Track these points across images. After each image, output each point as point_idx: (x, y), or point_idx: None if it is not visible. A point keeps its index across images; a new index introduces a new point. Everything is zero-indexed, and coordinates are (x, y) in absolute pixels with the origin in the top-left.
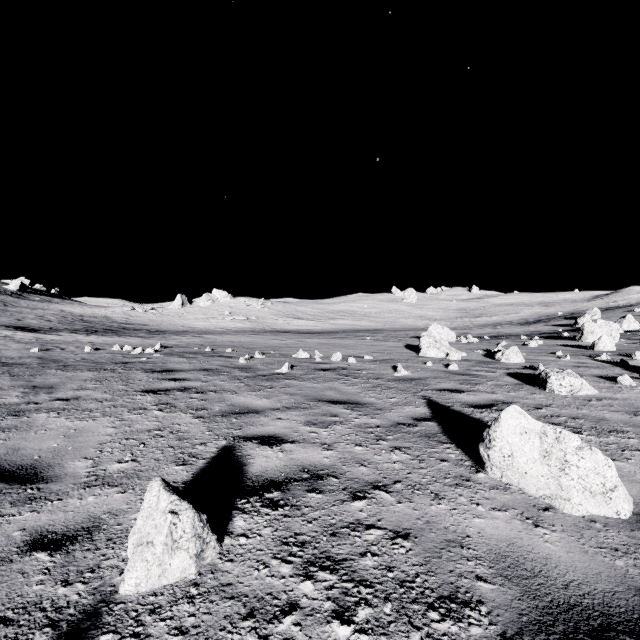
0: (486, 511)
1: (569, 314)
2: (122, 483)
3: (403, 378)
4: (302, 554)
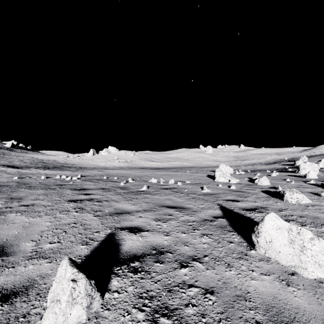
0: (258, 275)
1: (291, 159)
2: (50, 256)
3: (206, 193)
4: (151, 305)
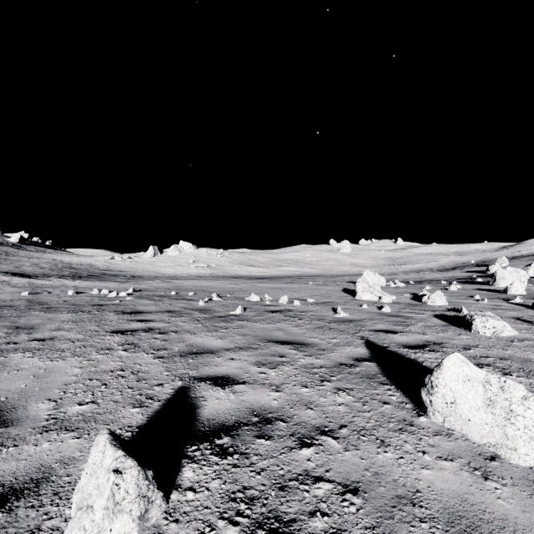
0: (433, 461)
1: (481, 262)
2: (79, 427)
3: (342, 319)
4: (250, 513)
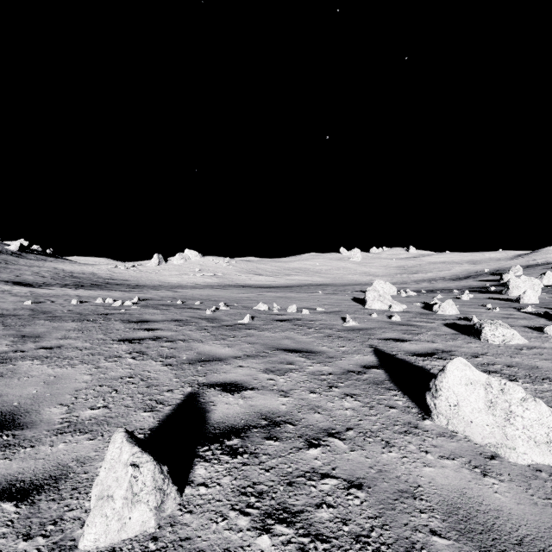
0: (435, 459)
1: (495, 271)
2: (92, 430)
3: (351, 328)
4: (259, 505)
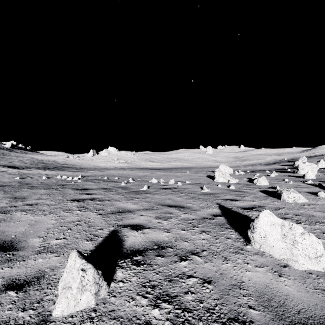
0: (252, 267)
1: (290, 159)
2: (57, 251)
3: (206, 193)
4: (153, 292)
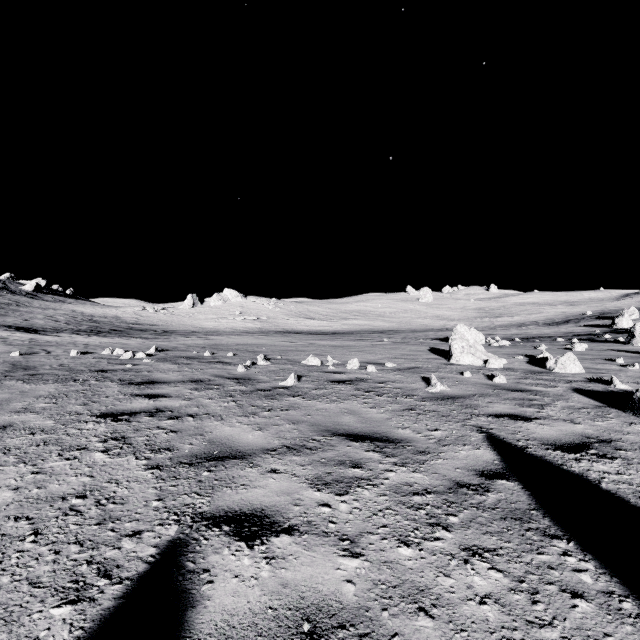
0: None
1: (600, 314)
2: None
3: (440, 395)
4: None
